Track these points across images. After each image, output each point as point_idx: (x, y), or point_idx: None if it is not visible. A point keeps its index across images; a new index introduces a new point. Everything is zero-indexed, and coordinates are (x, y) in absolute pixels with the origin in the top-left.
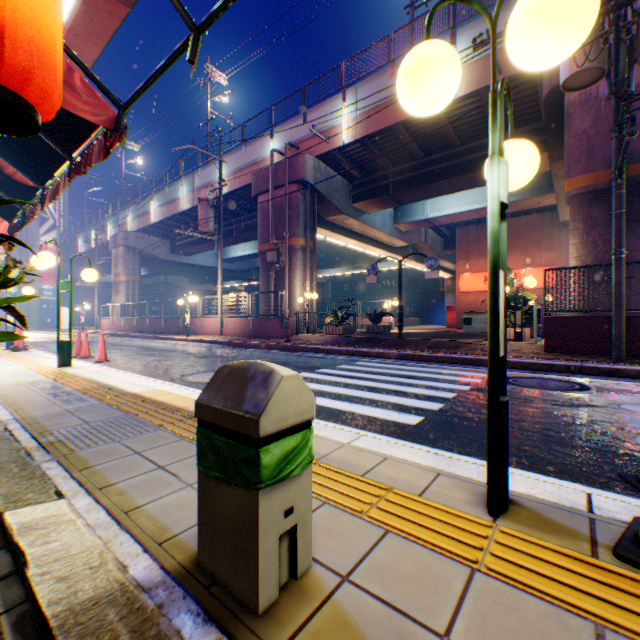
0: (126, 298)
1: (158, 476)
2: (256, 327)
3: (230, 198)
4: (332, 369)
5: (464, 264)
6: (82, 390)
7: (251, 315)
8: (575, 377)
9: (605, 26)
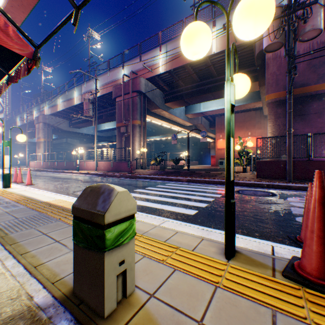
0: (44, 150)
1: (55, 246)
2: (115, 166)
3: (101, 99)
4: (153, 187)
5: (219, 135)
6: (15, 200)
7: (112, 160)
8: (270, 190)
9: (283, 22)
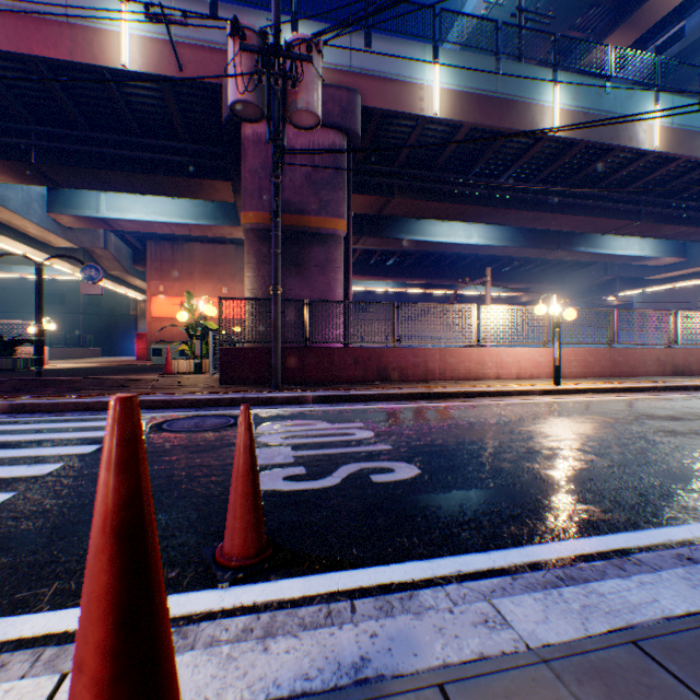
0: None
1: None
2: None
3: None
4: None
5: (160, 285)
6: None
7: None
8: (239, 410)
9: (261, 65)
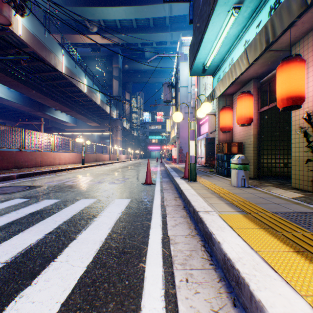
0: None
1: (262, 196)
2: None
3: None
4: None
5: None
6: None
7: None
8: None
9: None
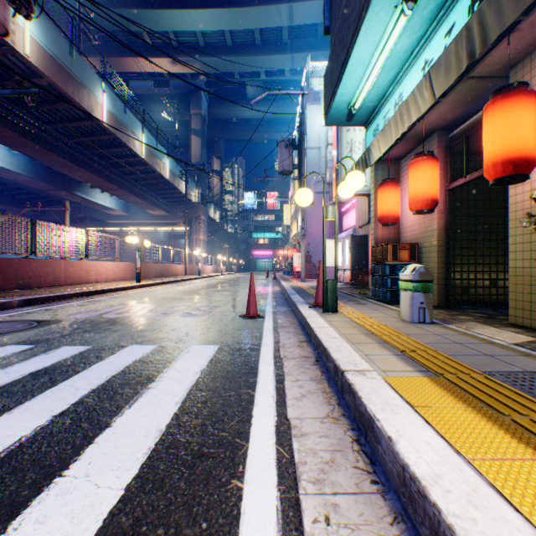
0: None
1: (458, 340)
2: None
3: None
4: None
5: None
6: None
7: None
8: None
9: None
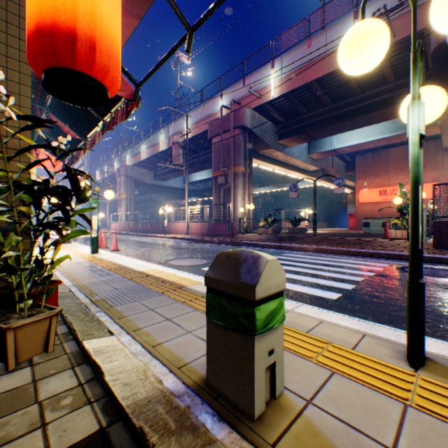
0: (126, 209)
1: (167, 325)
2: (211, 228)
3: (192, 141)
4: None
5: (362, 182)
6: (108, 268)
7: (207, 220)
8: None
9: None
